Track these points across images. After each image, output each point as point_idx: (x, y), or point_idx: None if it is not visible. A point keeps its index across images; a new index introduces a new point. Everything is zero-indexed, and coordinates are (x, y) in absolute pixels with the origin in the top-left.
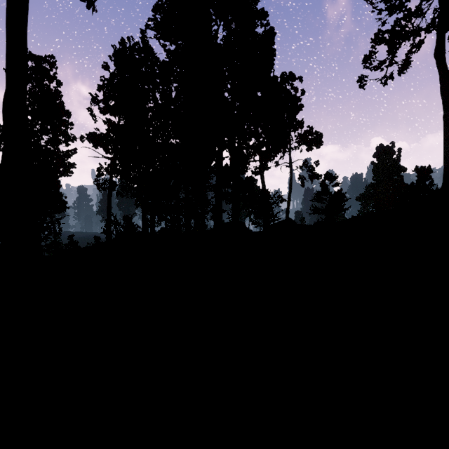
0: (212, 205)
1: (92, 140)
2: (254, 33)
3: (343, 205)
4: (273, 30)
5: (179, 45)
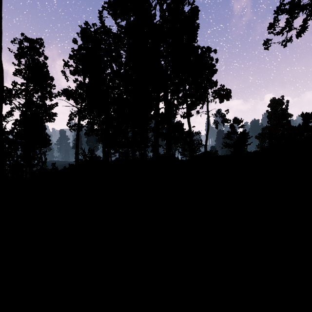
0: (151, 141)
1: (65, 94)
2: (183, 10)
3: (246, 141)
4: (197, 8)
5: (127, 22)
